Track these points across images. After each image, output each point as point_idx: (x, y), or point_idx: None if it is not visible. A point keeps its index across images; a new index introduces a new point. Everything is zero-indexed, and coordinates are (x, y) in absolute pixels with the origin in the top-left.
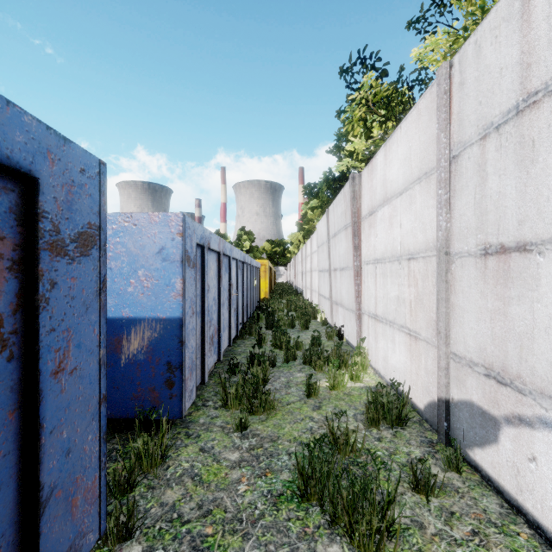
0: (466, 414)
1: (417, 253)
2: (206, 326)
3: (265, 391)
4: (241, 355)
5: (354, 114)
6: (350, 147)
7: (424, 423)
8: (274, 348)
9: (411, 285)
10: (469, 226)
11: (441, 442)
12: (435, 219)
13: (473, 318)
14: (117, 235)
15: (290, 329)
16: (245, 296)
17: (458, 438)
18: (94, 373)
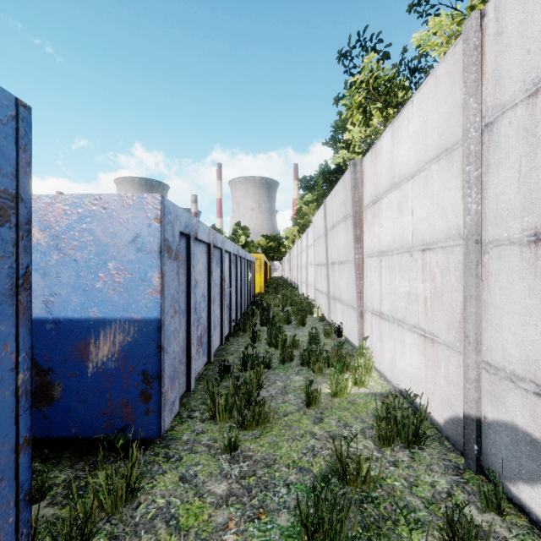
0: (505, 439)
1: (435, 242)
2: (193, 326)
3: (259, 399)
4: (233, 355)
5: (353, 99)
6: (349, 135)
7: (445, 440)
8: (269, 347)
9: (427, 280)
10: (511, 207)
11: (469, 467)
12: (459, 202)
13: (517, 321)
14: (83, 220)
15: (285, 326)
16: (239, 291)
17: (493, 466)
18: (5, 409)
